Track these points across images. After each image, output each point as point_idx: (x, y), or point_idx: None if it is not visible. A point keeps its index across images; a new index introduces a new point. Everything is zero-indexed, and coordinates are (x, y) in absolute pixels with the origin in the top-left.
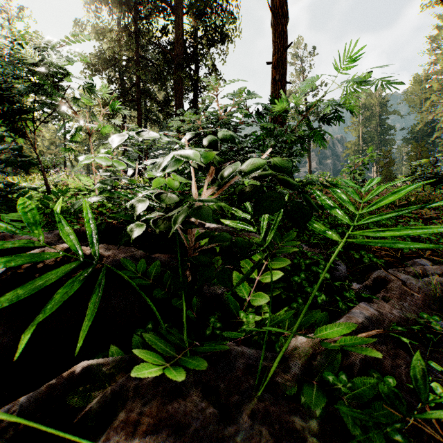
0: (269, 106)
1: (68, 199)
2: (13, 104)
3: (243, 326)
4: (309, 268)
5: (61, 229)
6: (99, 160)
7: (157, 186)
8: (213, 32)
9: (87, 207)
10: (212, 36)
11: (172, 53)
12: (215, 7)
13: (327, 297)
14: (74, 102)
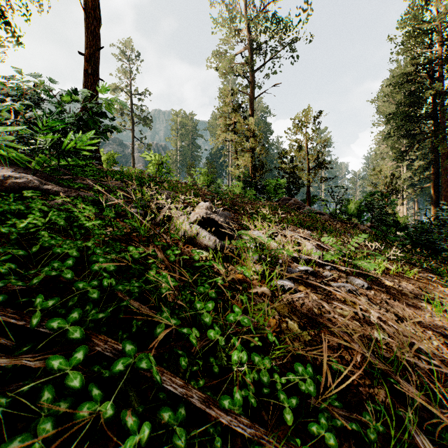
0: None
1: None
2: None
3: None
4: None
5: None
6: None
7: None
8: None
9: None
10: None
11: None
12: None
13: None
14: None
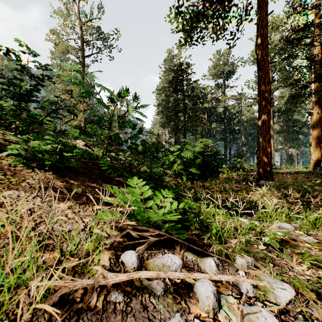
0: None
1: None
2: None
3: None
4: None
5: None
6: None
7: None
8: None
9: None
10: None
11: None
12: None
13: None
14: None
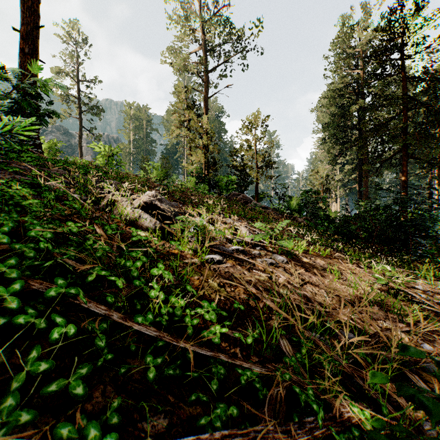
0: None
1: None
2: None
3: None
4: None
5: None
6: None
7: None
8: None
9: None
10: None
11: None
12: None
13: None
14: None
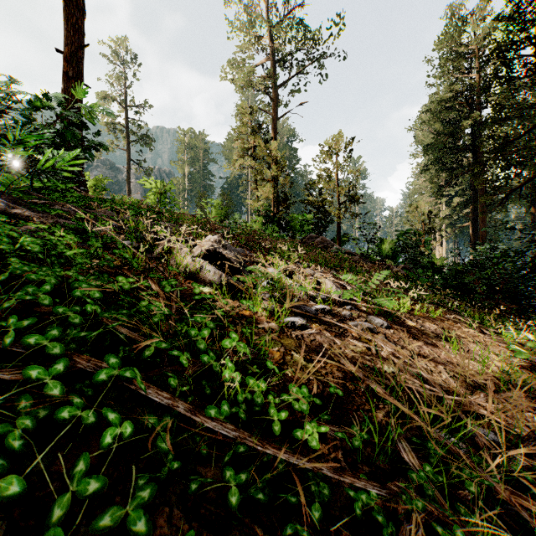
0: None
1: None
2: None
3: None
4: None
5: None
6: None
7: None
8: None
9: None
10: None
11: None
12: None
13: None
14: None
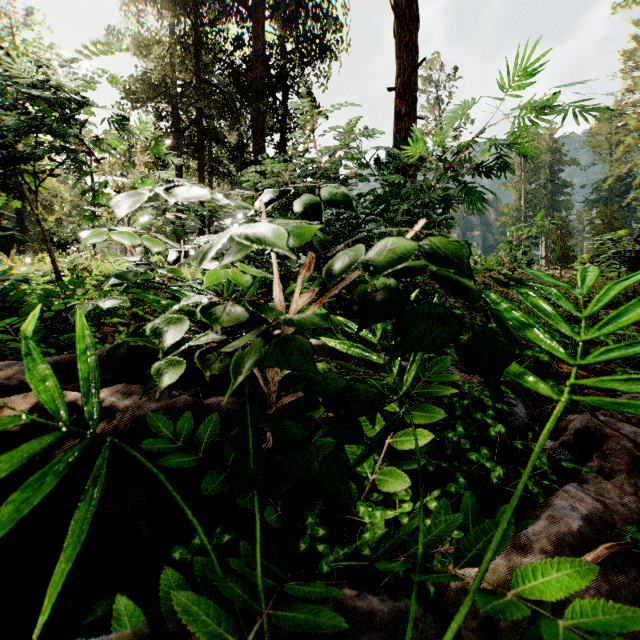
0: (394, 151)
1: (82, 295)
2: (4, 147)
3: (364, 533)
4: (465, 410)
5: (29, 368)
6: (118, 236)
7: (214, 283)
8: (309, 44)
9: (84, 324)
10: (307, 50)
11: (248, 76)
12: (312, 9)
13: (504, 469)
14: (95, 144)
